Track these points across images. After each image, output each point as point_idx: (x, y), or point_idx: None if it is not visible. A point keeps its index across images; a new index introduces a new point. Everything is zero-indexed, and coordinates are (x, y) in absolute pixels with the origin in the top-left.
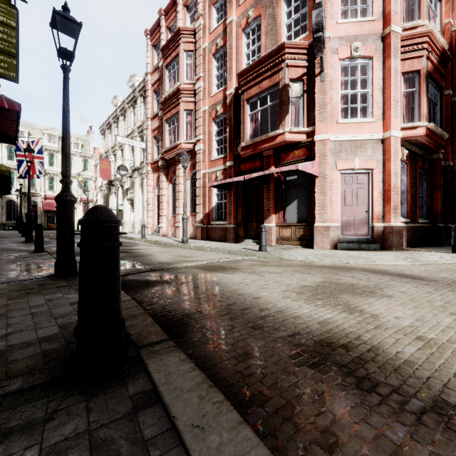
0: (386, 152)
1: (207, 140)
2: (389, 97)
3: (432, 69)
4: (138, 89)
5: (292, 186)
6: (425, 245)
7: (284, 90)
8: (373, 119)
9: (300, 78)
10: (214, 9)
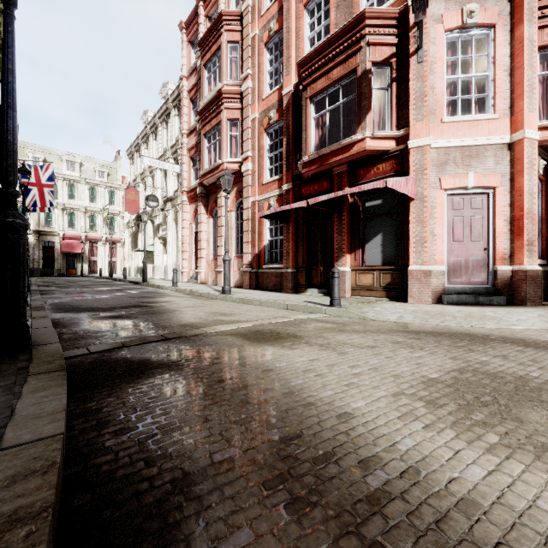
0: (516, 161)
1: (257, 157)
2: (521, 82)
3: None
4: (171, 99)
5: (374, 214)
6: None
7: (364, 78)
8: (496, 114)
9: (386, 60)
10: None
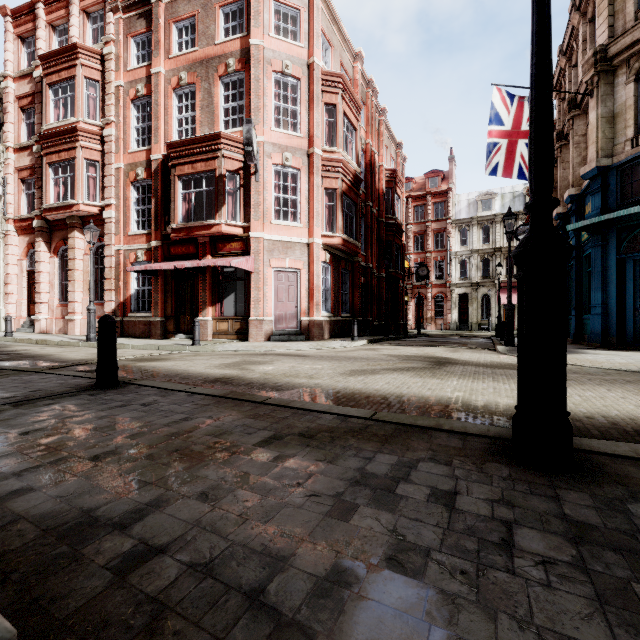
0: (311, 255)
1: (123, 207)
2: (312, 209)
3: (346, 189)
4: None
5: (230, 278)
6: (347, 336)
7: (221, 180)
8: (301, 225)
9: (237, 171)
10: (134, 42)
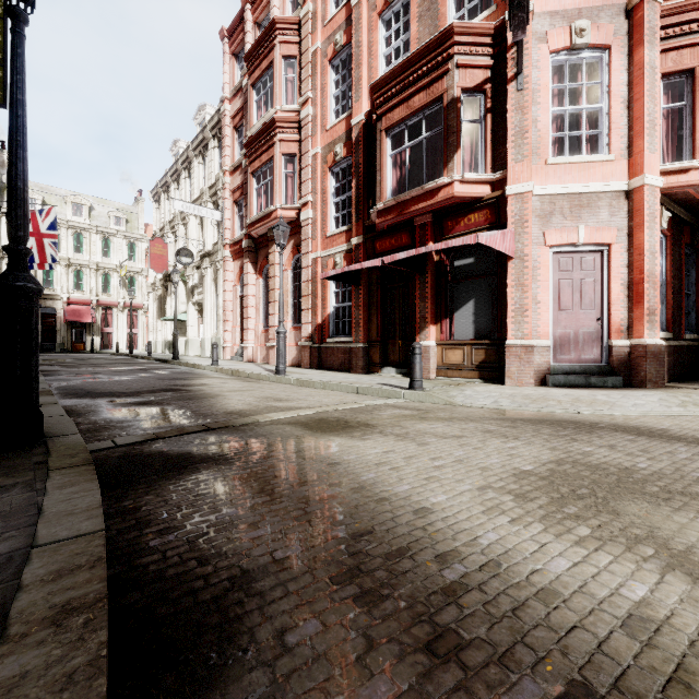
0: (635, 213)
1: (320, 202)
2: (640, 116)
3: None
4: (210, 126)
5: (465, 276)
6: (694, 378)
7: (452, 108)
8: (611, 155)
9: (480, 86)
10: None
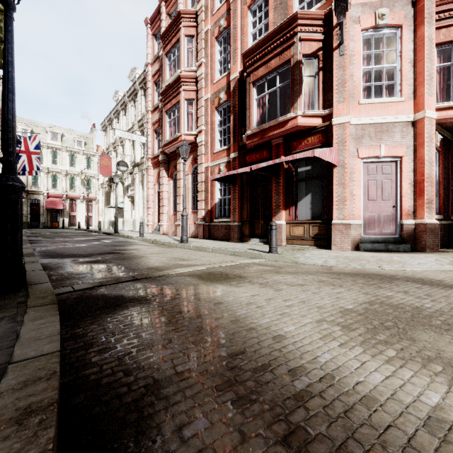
0: (418, 136)
1: (210, 130)
2: (422, 72)
3: None
4: (138, 81)
5: (305, 178)
6: None
7: (296, 67)
8: (402, 98)
9: (315, 53)
10: None
